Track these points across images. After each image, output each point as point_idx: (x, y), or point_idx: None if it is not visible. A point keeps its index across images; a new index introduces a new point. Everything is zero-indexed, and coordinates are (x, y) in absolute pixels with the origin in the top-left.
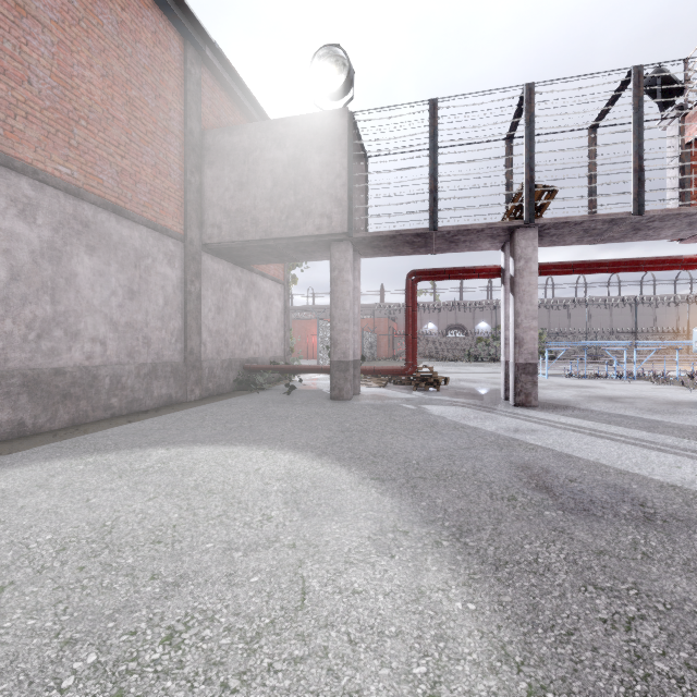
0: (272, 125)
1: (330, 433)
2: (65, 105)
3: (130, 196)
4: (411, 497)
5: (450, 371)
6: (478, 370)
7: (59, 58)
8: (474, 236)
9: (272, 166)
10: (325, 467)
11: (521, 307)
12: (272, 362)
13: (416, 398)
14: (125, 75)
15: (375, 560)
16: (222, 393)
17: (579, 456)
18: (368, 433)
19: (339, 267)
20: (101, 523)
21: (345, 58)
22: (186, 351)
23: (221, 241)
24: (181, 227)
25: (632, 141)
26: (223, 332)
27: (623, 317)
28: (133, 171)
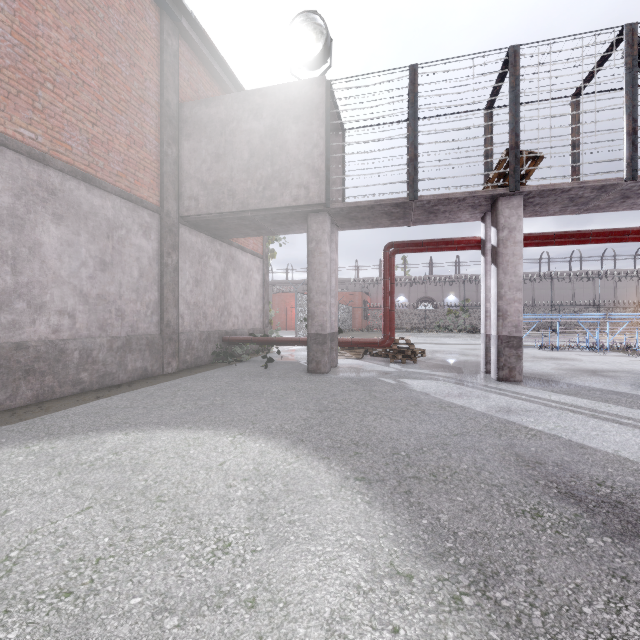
0: (249, 96)
1: (307, 414)
2: (29, 65)
3: (101, 165)
4: (407, 509)
5: (423, 342)
6: (450, 341)
7: (21, 15)
8: (454, 206)
9: (249, 137)
10: (300, 461)
11: (504, 278)
12: (251, 334)
13: (394, 370)
14: (97, 40)
15: (370, 638)
16: (200, 365)
17: (594, 447)
18: (348, 414)
19: (316, 238)
20: (5, 553)
21: (323, 25)
22: (163, 323)
23: (198, 213)
24: (157, 198)
25: (624, 102)
26: (202, 305)
27: (585, 290)
28: (105, 139)
